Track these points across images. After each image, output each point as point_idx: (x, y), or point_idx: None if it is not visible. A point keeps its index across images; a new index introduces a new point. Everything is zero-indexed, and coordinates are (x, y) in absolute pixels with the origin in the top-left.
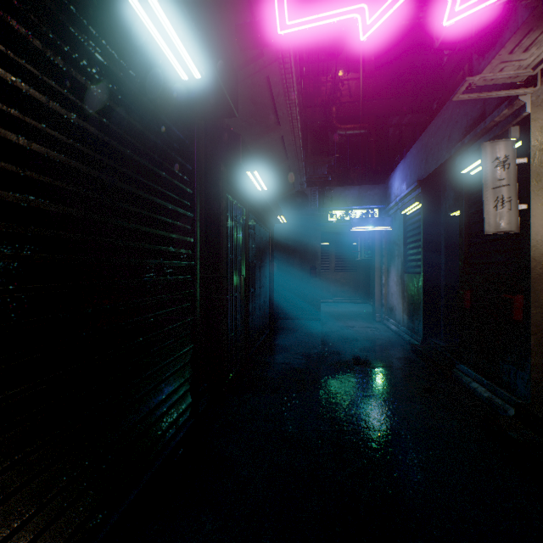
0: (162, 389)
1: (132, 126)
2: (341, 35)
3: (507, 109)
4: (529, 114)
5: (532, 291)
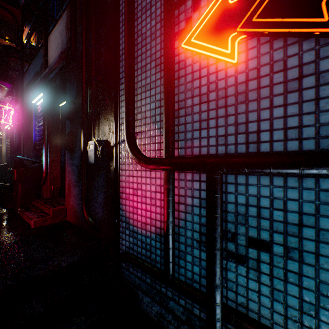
0: None
1: None
2: None
3: (0, 127)
4: (2, 129)
5: (3, 160)
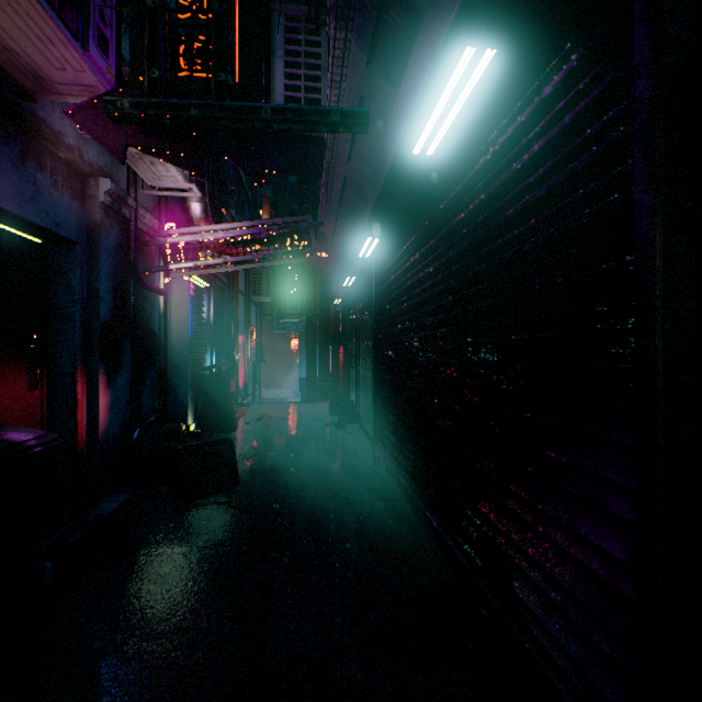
0: (546, 550)
1: (505, 183)
2: (267, 121)
3: None
4: None
5: None
